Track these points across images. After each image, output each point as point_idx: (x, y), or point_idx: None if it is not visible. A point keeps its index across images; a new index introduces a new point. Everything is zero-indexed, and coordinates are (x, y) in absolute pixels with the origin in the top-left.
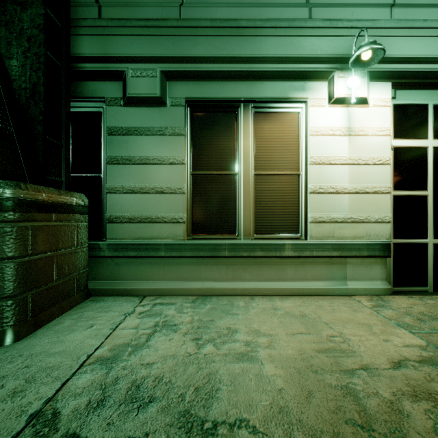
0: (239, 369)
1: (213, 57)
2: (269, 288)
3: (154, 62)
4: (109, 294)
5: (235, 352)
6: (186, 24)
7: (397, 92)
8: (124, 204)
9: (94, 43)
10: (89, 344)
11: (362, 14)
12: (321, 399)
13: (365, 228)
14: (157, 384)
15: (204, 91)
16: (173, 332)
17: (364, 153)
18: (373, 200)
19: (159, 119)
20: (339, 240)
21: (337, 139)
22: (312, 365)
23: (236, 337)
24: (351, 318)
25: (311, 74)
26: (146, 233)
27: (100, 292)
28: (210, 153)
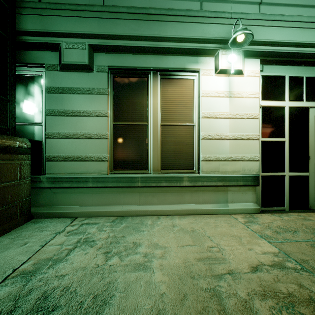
0: (134, 277)
1: (129, 35)
2: (172, 210)
3: (83, 38)
4: (48, 217)
5: (135, 263)
6: (108, 9)
7: (264, 66)
8: (60, 146)
9: (35, 21)
10: (18, 260)
11: (238, 8)
12: (192, 301)
13: (241, 164)
14: (64, 293)
15: (122, 61)
16: (90, 247)
17: (240, 110)
18: (247, 144)
19: (88, 81)
20: (223, 174)
21: (221, 99)
22: (191, 272)
23: (138, 250)
24: (228, 232)
25: (202, 51)
26: (78, 169)
27: (40, 215)
28: (127, 108)
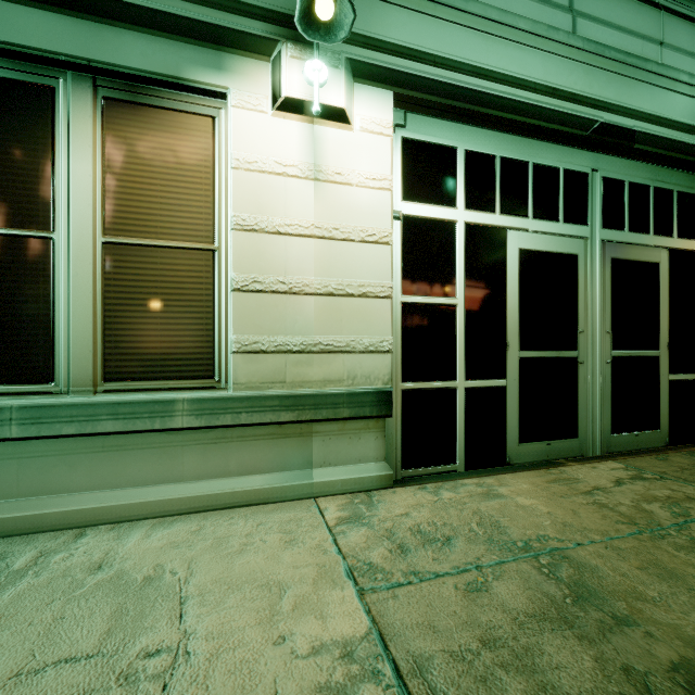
0: None
1: None
2: (136, 503)
3: None
4: None
5: None
6: None
7: (409, 116)
8: None
9: None
10: None
11: None
12: None
13: (345, 363)
14: None
15: None
16: None
17: (344, 218)
18: (360, 309)
19: None
20: (296, 388)
21: (291, 183)
22: None
23: None
24: (264, 568)
25: (233, 36)
26: None
27: None
28: None
